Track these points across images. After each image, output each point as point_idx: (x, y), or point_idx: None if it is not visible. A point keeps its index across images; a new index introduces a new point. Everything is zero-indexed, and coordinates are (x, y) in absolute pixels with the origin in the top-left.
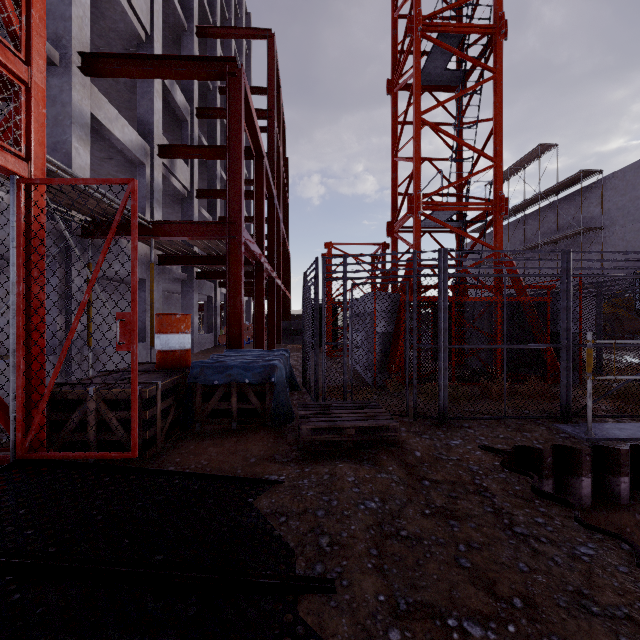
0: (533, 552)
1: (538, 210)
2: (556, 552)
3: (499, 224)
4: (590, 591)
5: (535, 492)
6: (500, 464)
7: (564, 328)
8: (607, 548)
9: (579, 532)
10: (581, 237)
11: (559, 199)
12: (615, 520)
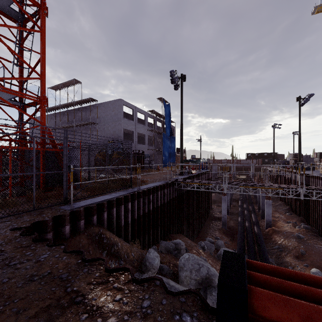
0: (16, 270)
1: (74, 109)
2: (29, 264)
3: (43, 110)
4: (37, 272)
5: (33, 241)
6: (19, 234)
7: (65, 163)
8: (55, 251)
9: (46, 250)
10: (90, 126)
11: (83, 107)
12: (78, 238)
